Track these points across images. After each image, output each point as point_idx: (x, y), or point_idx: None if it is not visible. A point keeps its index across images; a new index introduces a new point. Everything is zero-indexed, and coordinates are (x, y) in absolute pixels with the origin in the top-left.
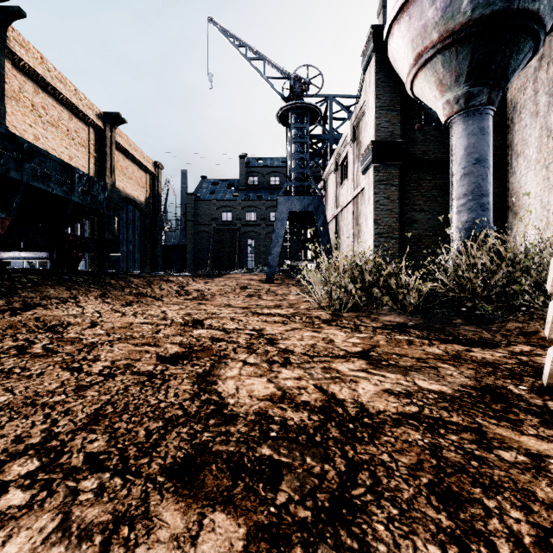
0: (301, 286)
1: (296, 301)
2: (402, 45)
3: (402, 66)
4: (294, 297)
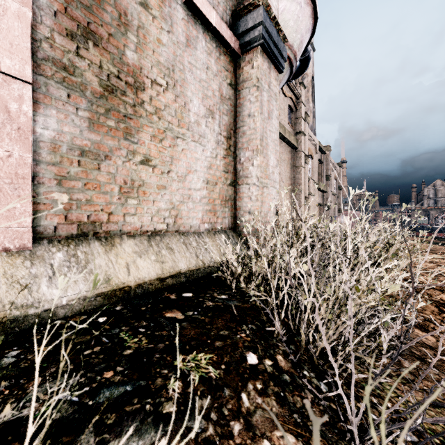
0: None
1: None
2: (302, 26)
3: (291, 28)
4: None
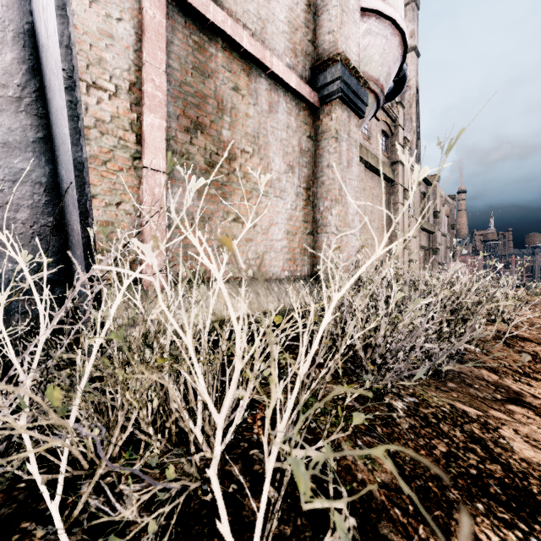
0: (465, 415)
1: (537, 352)
2: (389, 58)
3: (376, 62)
4: (539, 389)
